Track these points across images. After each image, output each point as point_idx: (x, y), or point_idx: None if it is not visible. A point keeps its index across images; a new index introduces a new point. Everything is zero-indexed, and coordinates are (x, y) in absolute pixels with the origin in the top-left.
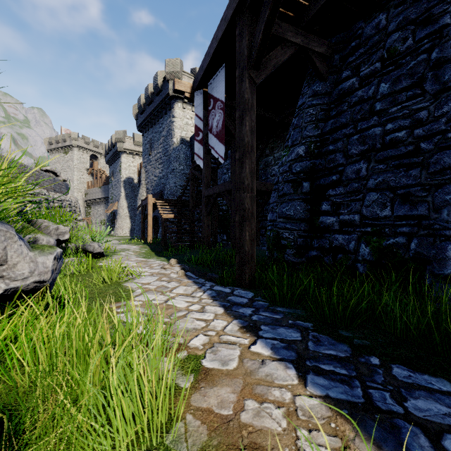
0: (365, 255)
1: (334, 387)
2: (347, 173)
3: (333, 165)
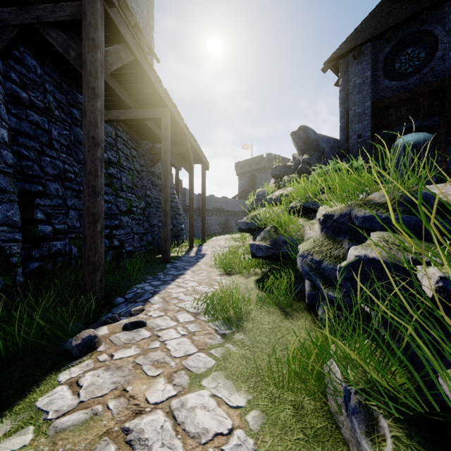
0: (76, 253)
1: (187, 267)
2: (51, 188)
3: (33, 173)
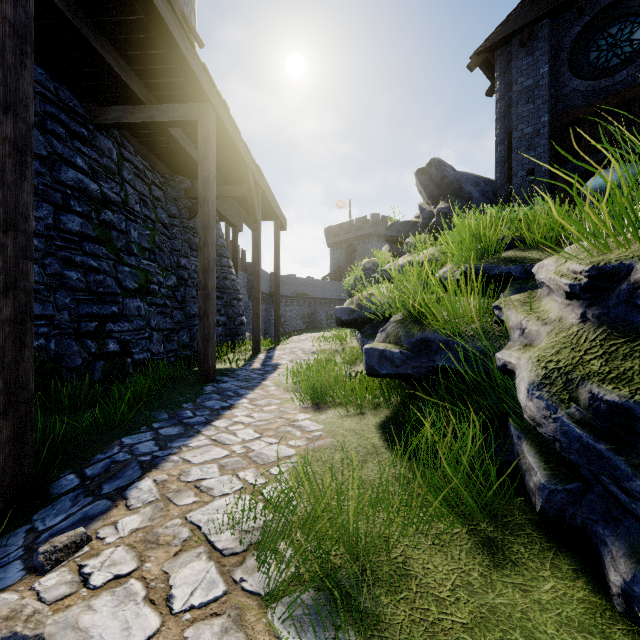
0: None
1: (243, 391)
2: None
3: None
